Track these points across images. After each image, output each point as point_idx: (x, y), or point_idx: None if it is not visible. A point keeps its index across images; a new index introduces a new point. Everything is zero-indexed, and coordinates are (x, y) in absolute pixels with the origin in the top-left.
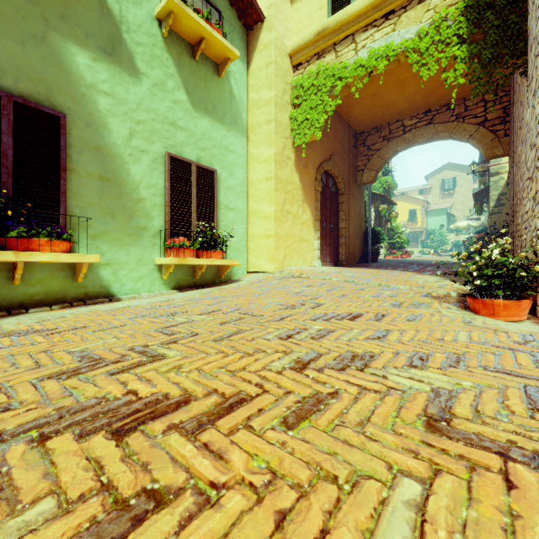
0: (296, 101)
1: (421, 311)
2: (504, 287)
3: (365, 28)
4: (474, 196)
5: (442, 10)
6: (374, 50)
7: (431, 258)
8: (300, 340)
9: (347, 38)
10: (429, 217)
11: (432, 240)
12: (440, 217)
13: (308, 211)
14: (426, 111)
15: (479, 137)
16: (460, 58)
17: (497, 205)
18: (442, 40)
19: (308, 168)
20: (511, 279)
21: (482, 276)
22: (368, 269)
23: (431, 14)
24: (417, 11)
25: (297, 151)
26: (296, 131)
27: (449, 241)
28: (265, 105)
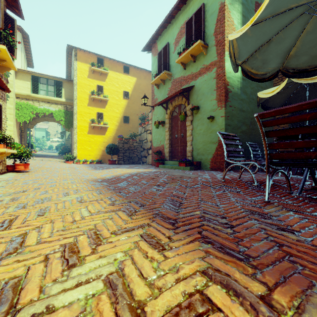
0: (18, 108)
1: (60, 163)
2: (70, 159)
3: (42, 101)
4: (61, 133)
5: (60, 109)
6: (45, 108)
7: (47, 154)
8: (52, 164)
9: (37, 100)
10: (36, 131)
11: (39, 143)
12: (43, 132)
13: (18, 139)
14: (51, 113)
15: (65, 125)
16: (63, 120)
17: (68, 138)
18: (60, 114)
19: (18, 126)
20: (71, 158)
21: (67, 158)
22: (38, 157)
23: (58, 108)
24: (55, 106)
25: (16, 121)
26: (18, 117)
27: (47, 144)
28: (9, 108)
